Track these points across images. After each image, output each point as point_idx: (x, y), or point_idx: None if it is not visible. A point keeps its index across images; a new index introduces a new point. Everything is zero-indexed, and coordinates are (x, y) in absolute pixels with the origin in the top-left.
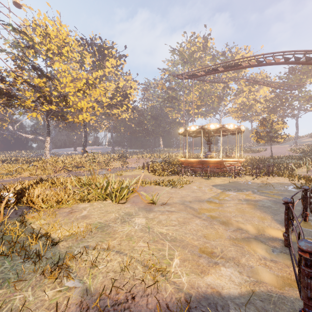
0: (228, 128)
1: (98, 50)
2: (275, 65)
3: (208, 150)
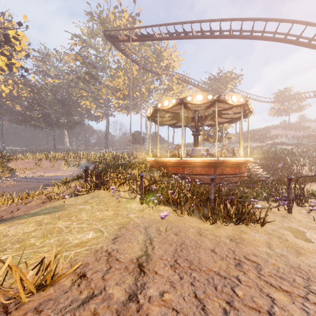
0: (250, 107)
1: None
2: (272, 40)
3: (195, 145)
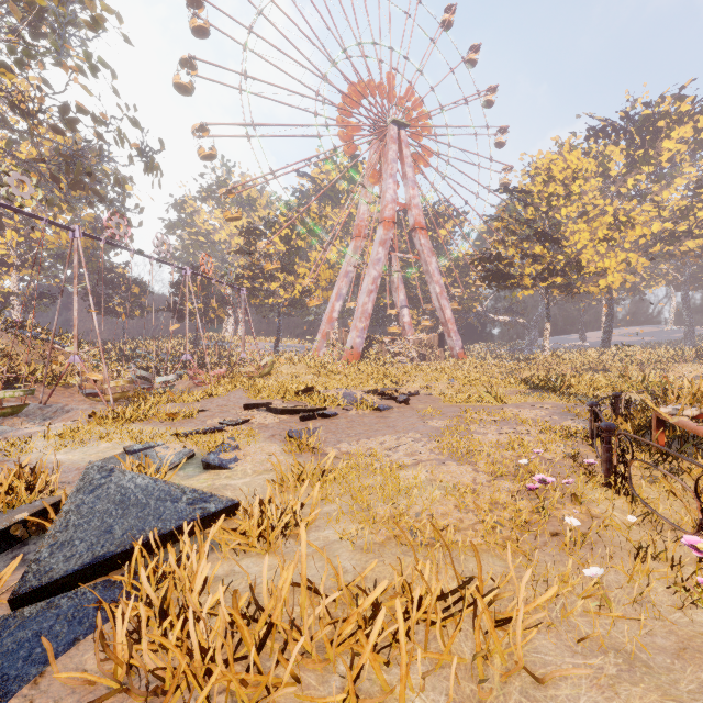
0: None
1: (639, 130)
2: None
3: None
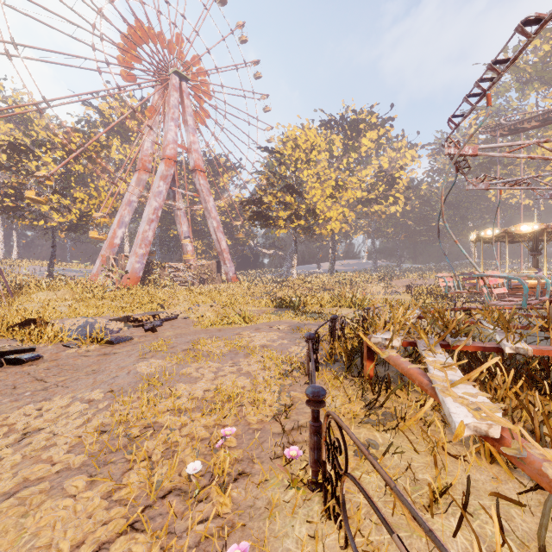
0: None
1: (350, 128)
2: None
3: (533, 266)
